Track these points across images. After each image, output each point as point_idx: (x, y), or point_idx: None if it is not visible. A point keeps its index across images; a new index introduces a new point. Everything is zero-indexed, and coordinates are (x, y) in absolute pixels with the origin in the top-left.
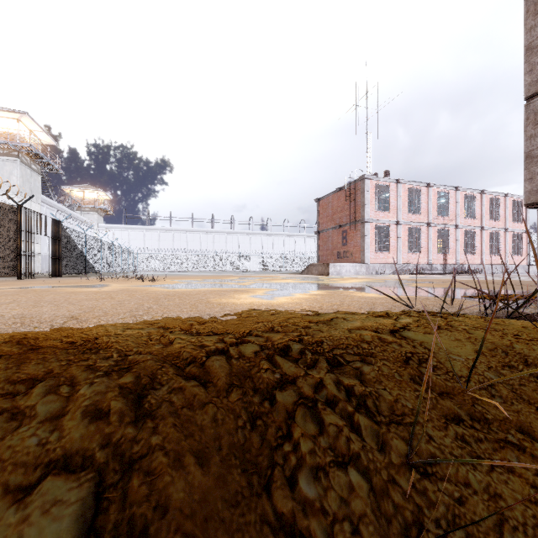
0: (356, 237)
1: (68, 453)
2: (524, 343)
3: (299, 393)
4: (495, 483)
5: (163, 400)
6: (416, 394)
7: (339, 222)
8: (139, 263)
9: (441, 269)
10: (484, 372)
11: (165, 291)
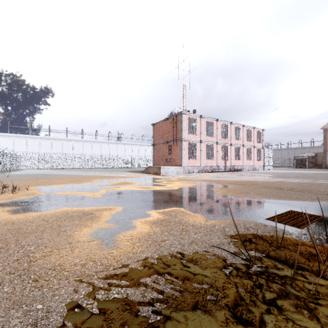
0: (177, 149)
1: None
2: None
3: None
4: None
5: None
6: None
7: (166, 139)
8: (21, 163)
9: (223, 169)
10: None
11: (2, 222)
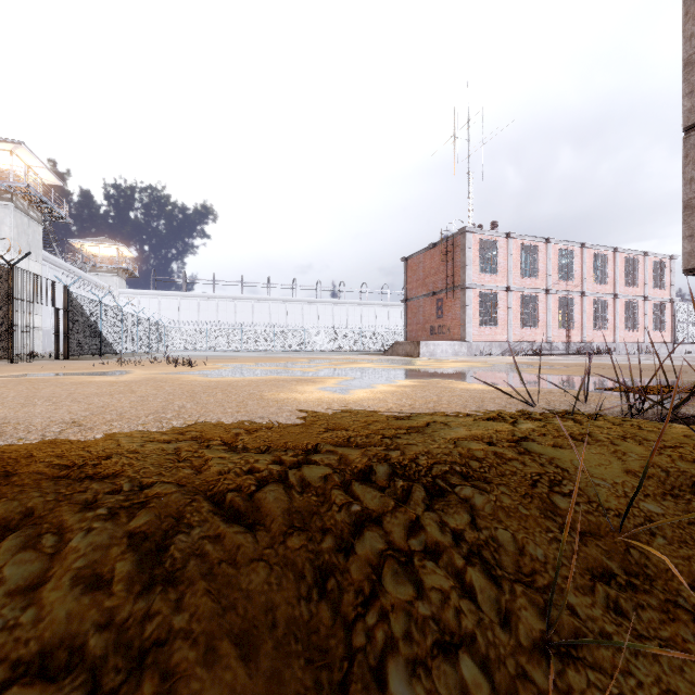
0: (455, 307)
1: (47, 647)
2: (689, 460)
3: (387, 542)
4: (667, 675)
5: (192, 557)
6: (549, 539)
7: (432, 288)
8: (172, 340)
9: (564, 348)
10: (639, 504)
11: (204, 381)
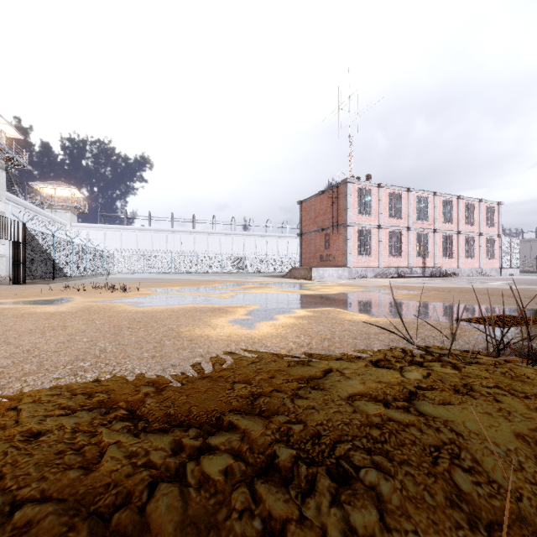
0: (339, 241)
1: None
2: None
3: None
4: None
5: None
6: None
7: (321, 225)
8: (115, 264)
9: (421, 272)
10: (536, 482)
11: (132, 311)
